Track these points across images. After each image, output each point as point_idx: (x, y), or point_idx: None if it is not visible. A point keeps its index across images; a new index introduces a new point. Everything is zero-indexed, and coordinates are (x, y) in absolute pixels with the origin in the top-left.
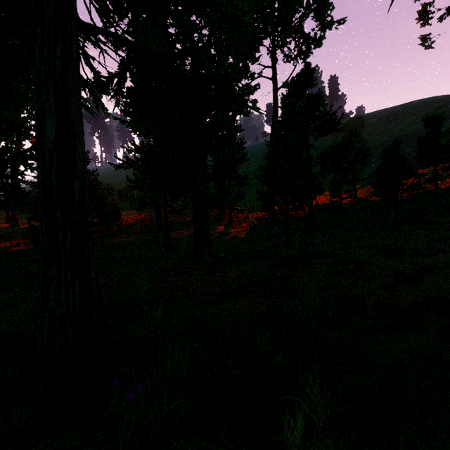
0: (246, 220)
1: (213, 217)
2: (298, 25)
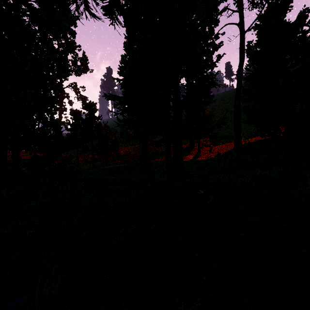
0: (212, 151)
1: (185, 149)
2: None
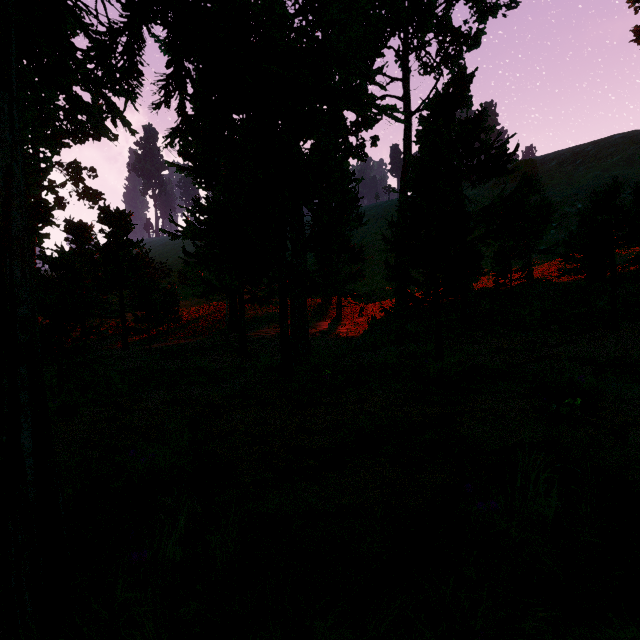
0: (362, 313)
1: (313, 309)
2: (444, 14)
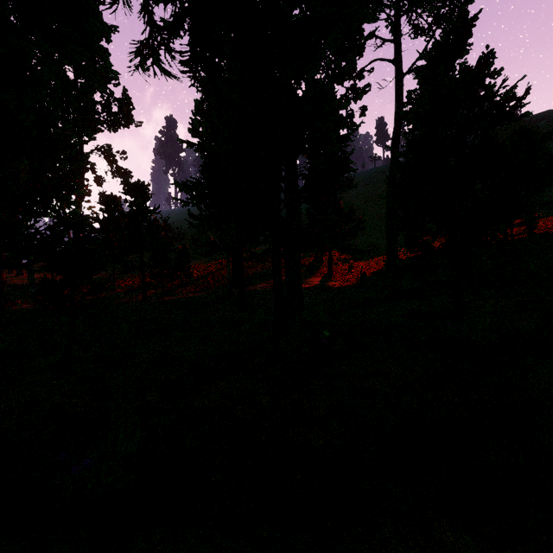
0: (352, 270)
1: (306, 266)
2: None
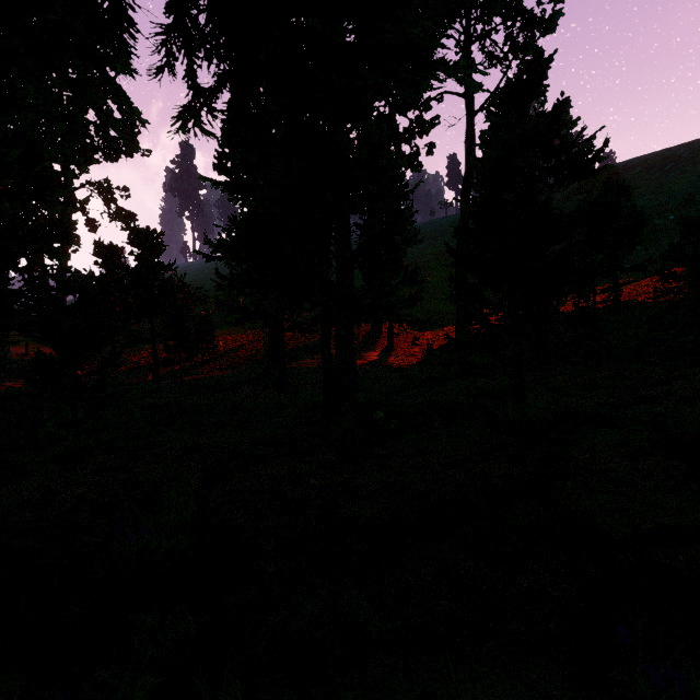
0: (417, 342)
1: (362, 338)
2: None
